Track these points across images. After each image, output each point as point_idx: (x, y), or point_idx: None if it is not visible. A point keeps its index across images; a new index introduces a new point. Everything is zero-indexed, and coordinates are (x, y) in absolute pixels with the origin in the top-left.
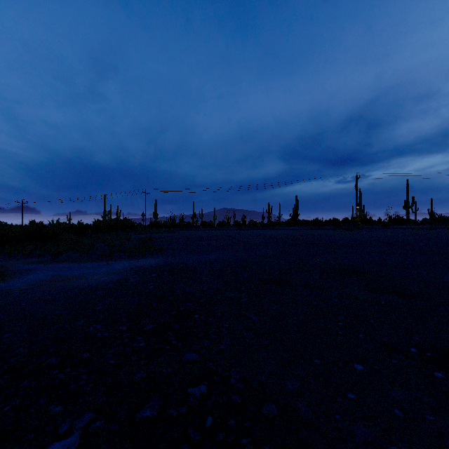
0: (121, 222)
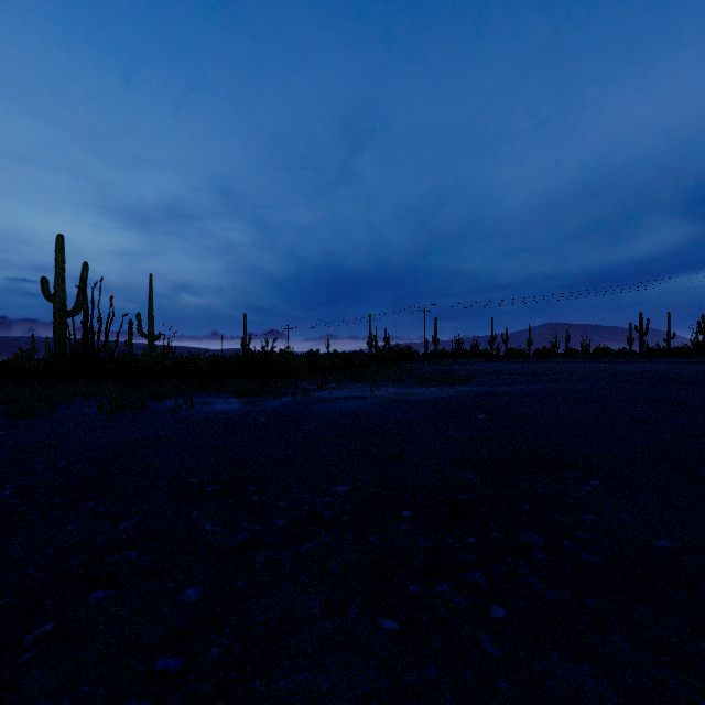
0: (402, 351)
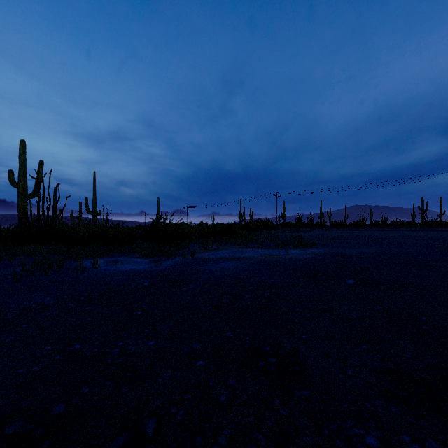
0: (263, 222)
